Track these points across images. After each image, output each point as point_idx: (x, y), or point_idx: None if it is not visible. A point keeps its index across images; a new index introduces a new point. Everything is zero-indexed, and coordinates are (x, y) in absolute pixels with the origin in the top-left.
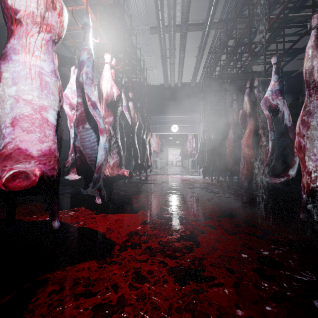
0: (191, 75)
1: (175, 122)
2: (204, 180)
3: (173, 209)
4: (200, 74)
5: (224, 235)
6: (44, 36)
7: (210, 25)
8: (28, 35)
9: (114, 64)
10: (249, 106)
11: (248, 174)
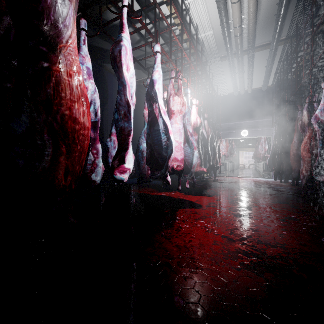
0: (262, 81)
1: (244, 127)
2: (275, 182)
3: (238, 196)
4: (272, 79)
5: (270, 209)
6: (181, 116)
7: (277, 44)
8: (176, 118)
9: (197, 103)
10: (307, 118)
11: (306, 174)
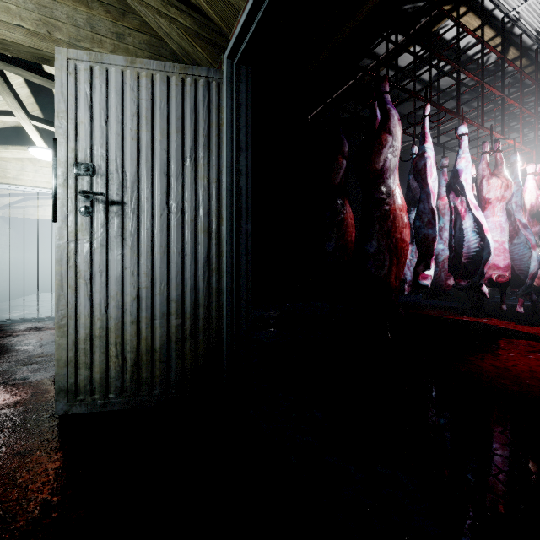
0: None
1: None
2: None
3: None
4: None
5: None
6: (500, 205)
7: None
8: (492, 208)
9: (538, 170)
10: None
11: None
